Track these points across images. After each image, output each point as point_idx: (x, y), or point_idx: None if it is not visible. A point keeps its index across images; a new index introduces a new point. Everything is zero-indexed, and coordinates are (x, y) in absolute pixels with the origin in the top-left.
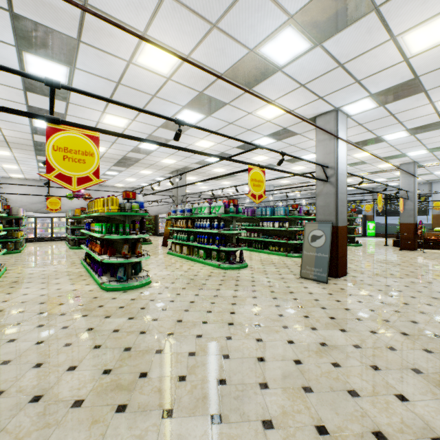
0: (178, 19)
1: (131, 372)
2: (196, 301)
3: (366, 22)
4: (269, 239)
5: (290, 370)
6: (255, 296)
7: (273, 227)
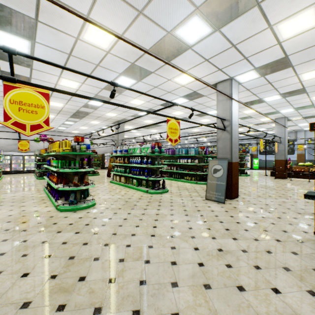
0: (113, 6)
1: (72, 277)
2: (128, 218)
3: (251, 14)
4: (184, 171)
5: (195, 271)
6: (172, 214)
7: (187, 163)
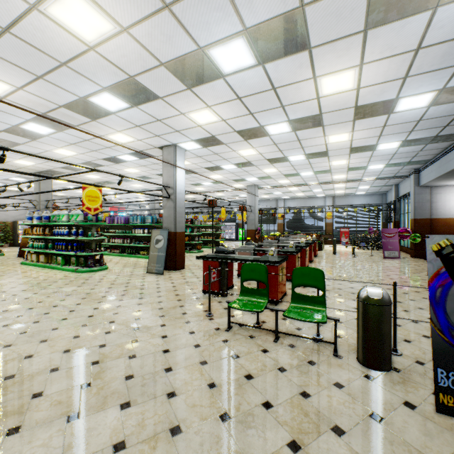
0: (2, 65)
1: None
2: (32, 297)
3: (160, 103)
4: (139, 245)
5: (82, 320)
6: (94, 288)
7: (143, 234)
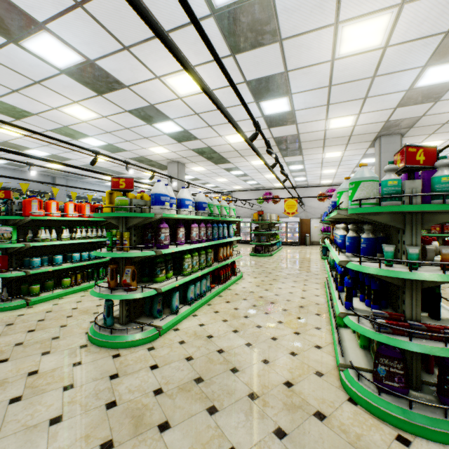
0: None
1: None
2: None
3: None
4: None
5: None
6: None
7: None
